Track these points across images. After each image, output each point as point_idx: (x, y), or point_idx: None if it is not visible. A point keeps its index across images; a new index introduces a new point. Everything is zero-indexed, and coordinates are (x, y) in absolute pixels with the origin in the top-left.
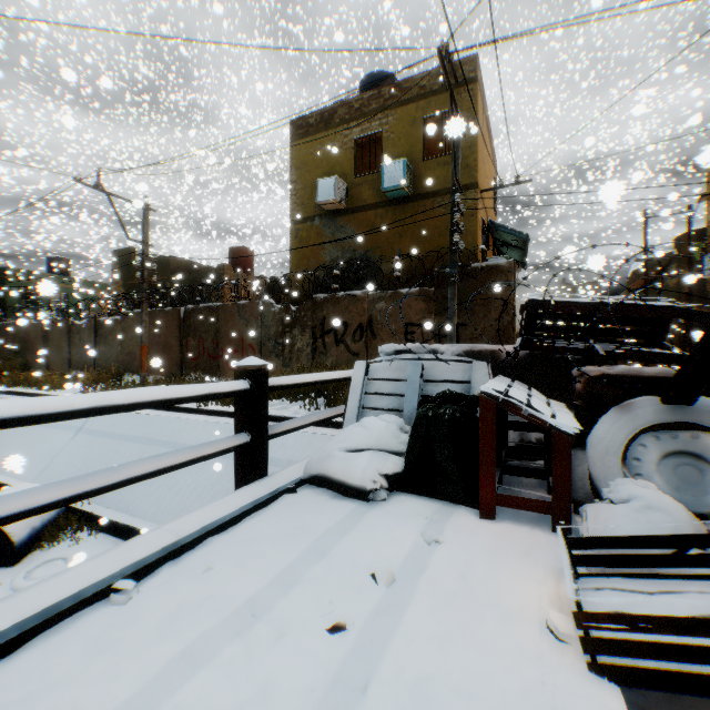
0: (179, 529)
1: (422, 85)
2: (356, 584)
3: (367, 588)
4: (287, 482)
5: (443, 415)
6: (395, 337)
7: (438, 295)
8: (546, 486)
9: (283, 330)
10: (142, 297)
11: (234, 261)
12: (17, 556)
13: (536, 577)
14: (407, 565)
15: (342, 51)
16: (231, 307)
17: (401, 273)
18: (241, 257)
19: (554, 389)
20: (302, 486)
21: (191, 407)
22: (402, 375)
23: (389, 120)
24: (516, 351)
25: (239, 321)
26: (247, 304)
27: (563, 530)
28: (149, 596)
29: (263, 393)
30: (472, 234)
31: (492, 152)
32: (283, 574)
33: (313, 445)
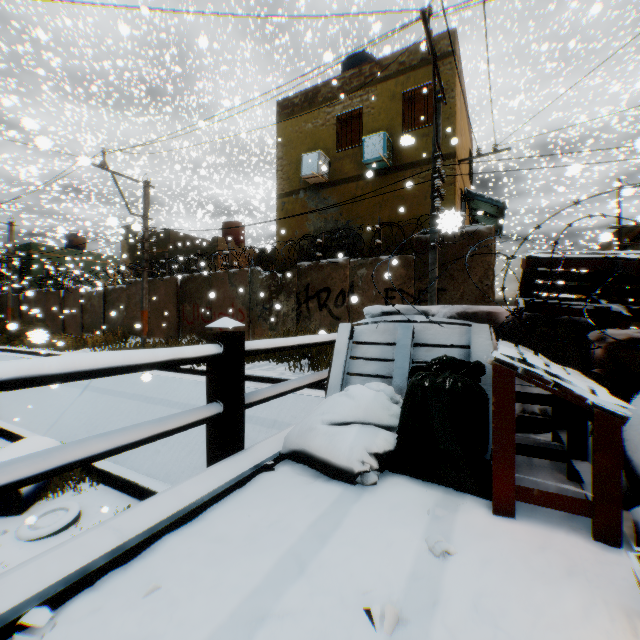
0: (126, 526)
1: (401, 62)
2: (345, 624)
3: (361, 634)
4: (264, 458)
5: (442, 385)
6: (376, 302)
7: (418, 261)
8: (562, 468)
9: (270, 295)
10: (143, 267)
11: (227, 234)
12: (23, 505)
13: (599, 624)
14: (412, 590)
15: (325, 17)
16: (222, 275)
17: (381, 241)
18: (233, 231)
19: (557, 355)
20: (281, 462)
21: (185, 368)
22: (390, 339)
23: (370, 96)
24: (520, 312)
25: (229, 288)
26: (237, 272)
27: (609, 539)
28: (65, 637)
29: (238, 358)
30: (450, 202)
31: (468, 125)
32: (248, 602)
33: (297, 405)
